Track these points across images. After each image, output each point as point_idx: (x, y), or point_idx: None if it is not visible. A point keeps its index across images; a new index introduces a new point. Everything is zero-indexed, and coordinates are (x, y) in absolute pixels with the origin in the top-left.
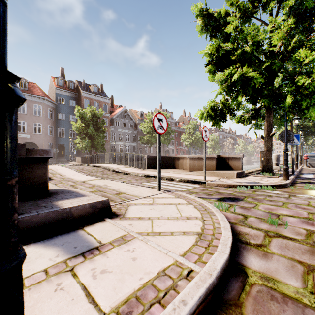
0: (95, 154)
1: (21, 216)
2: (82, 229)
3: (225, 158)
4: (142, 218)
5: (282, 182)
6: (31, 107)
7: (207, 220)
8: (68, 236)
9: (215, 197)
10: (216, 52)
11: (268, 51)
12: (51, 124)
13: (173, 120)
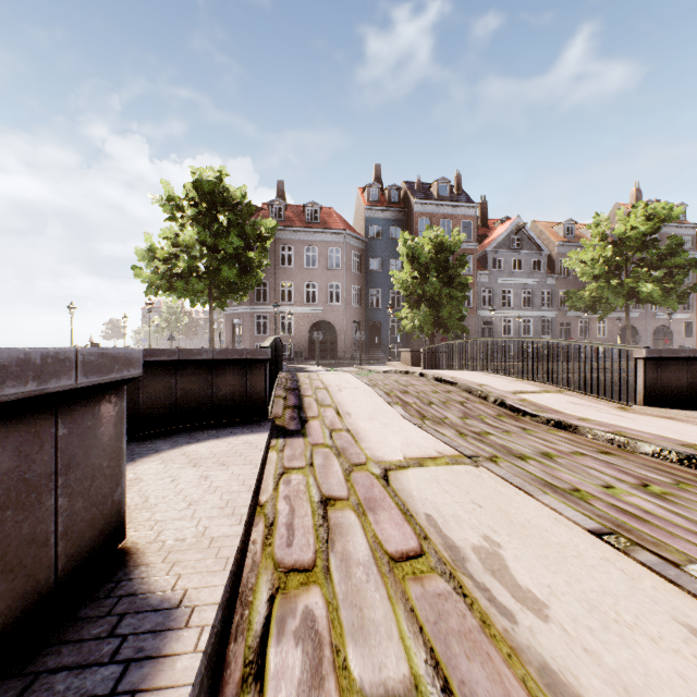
0: (442, 343)
1: None
2: None
3: None
4: None
5: None
6: (324, 254)
7: None
8: None
9: None
10: None
11: None
12: (357, 283)
13: (687, 230)
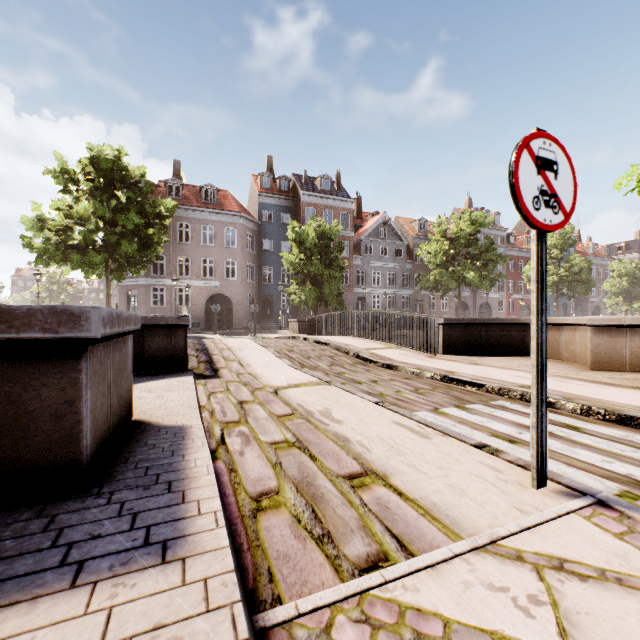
0: (322, 315)
1: None
2: None
3: None
4: None
5: None
6: (221, 233)
7: None
8: None
9: None
10: None
11: None
12: (251, 261)
13: (501, 232)
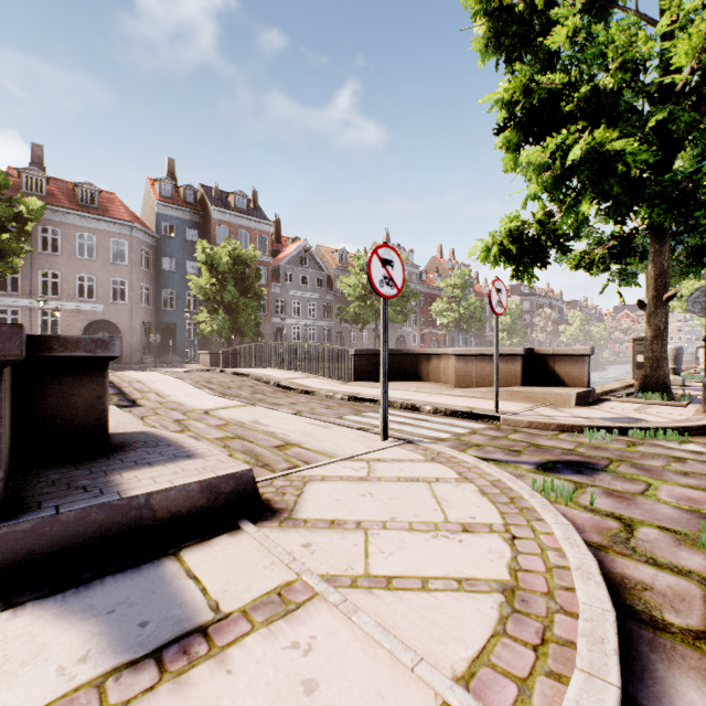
0: (239, 346)
1: (10, 521)
2: (175, 557)
3: (546, 357)
4: (341, 523)
5: (703, 419)
6: (105, 245)
7: (524, 539)
8: (132, 582)
9: (529, 460)
10: (524, 98)
11: (660, 87)
12: (147, 282)
13: (414, 269)
